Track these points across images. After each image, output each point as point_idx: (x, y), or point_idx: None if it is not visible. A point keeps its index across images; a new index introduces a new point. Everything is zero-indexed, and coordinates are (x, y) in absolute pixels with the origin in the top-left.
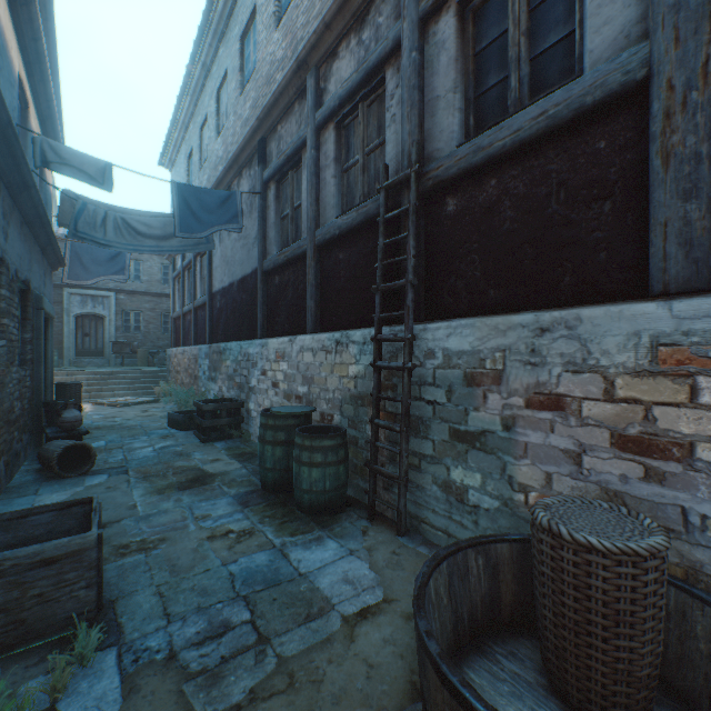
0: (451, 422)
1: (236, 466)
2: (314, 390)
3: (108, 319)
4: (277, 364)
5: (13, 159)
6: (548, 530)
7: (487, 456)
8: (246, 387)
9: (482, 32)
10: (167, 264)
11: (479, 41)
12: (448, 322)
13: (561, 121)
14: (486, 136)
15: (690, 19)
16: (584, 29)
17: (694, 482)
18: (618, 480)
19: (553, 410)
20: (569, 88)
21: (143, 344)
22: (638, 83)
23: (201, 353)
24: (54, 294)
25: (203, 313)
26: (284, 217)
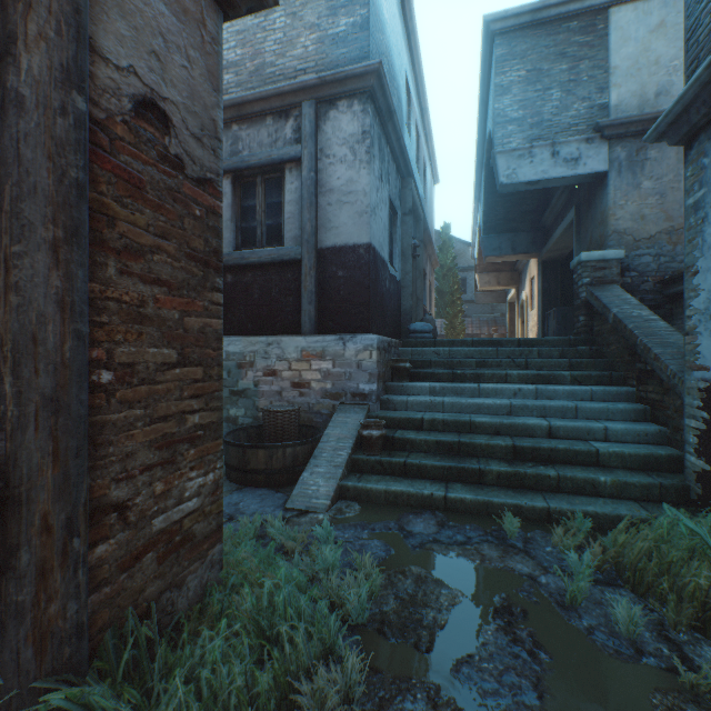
0: (230, 387)
1: None
2: None
3: None
4: None
5: None
6: (267, 410)
7: (248, 400)
8: None
9: (245, 197)
10: None
11: (244, 201)
12: (229, 338)
13: (277, 262)
14: (247, 253)
15: (311, 248)
16: (285, 227)
17: (311, 394)
18: (293, 398)
19: (273, 376)
20: (279, 250)
21: None
22: (299, 260)
23: None
24: None
25: None
26: None
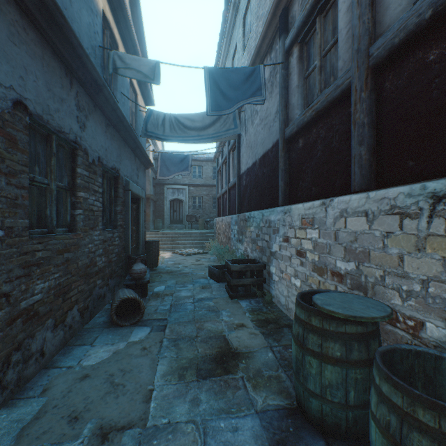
0: None
1: (260, 340)
2: (370, 271)
3: (184, 201)
4: (302, 232)
5: (73, 49)
6: None
7: None
8: (266, 251)
9: None
10: (215, 167)
11: None
12: None
13: None
14: None
15: None
16: None
17: None
18: None
19: None
20: None
21: (202, 216)
22: None
23: (232, 221)
24: (160, 189)
25: (234, 192)
26: (309, 74)
